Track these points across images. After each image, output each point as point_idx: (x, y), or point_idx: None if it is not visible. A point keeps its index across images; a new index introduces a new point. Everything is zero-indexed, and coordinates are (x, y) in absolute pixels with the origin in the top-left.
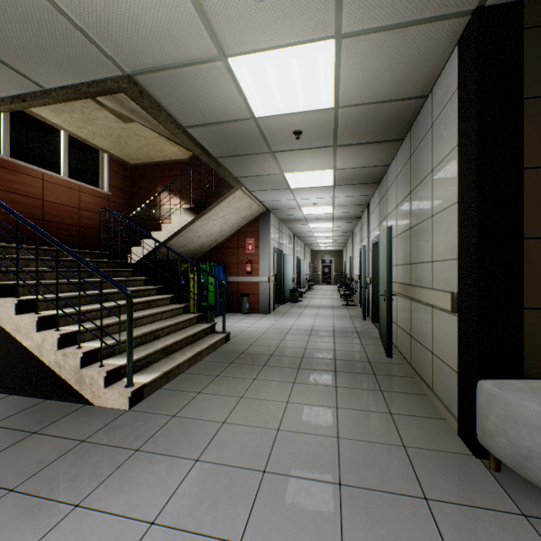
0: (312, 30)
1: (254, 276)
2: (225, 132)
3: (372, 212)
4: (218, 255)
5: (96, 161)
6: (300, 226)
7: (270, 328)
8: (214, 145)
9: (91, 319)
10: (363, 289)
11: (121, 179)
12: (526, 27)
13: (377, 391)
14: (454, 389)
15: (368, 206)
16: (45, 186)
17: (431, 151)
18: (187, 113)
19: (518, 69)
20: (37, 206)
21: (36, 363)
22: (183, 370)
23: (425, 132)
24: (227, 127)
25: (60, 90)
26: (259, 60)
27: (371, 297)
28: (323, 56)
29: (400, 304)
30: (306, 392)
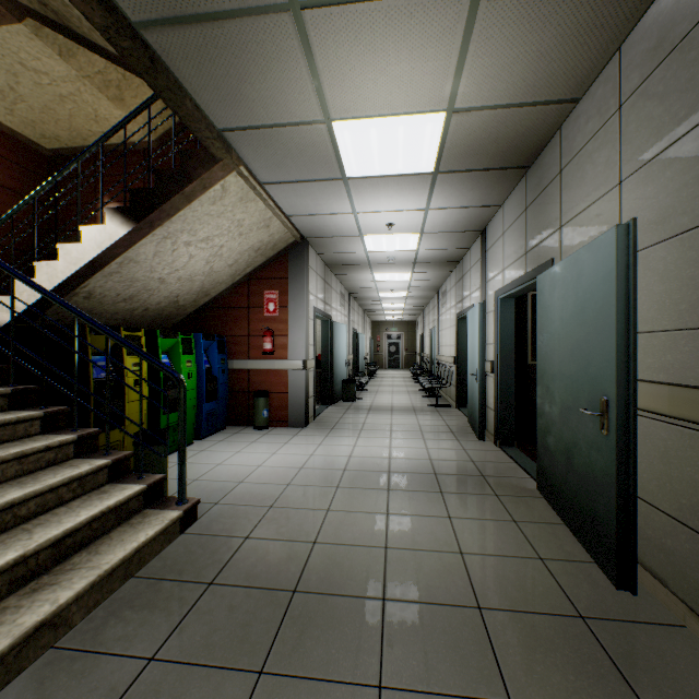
0: None
1: (279, 360)
2: None
3: (496, 240)
4: (212, 321)
5: None
6: (359, 277)
7: (304, 468)
8: None
9: None
10: (479, 383)
11: (23, 176)
12: None
13: None
14: None
15: (485, 233)
16: None
17: None
18: None
19: None
20: None
21: None
22: None
23: None
24: None
25: None
26: None
27: (495, 399)
28: None
29: (647, 440)
30: None
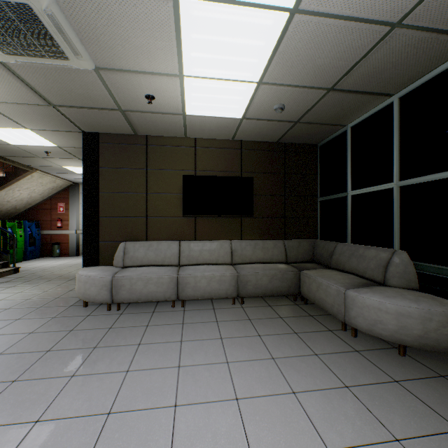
0: (13, 126)
1: (65, 230)
2: None
3: None
4: (34, 214)
5: None
6: None
7: (63, 264)
8: None
9: None
10: None
11: None
12: (101, 142)
13: None
14: None
15: None
16: None
17: None
18: None
19: (97, 157)
20: None
21: None
22: None
23: None
24: None
25: None
26: None
27: None
28: (28, 132)
29: None
30: (37, 288)
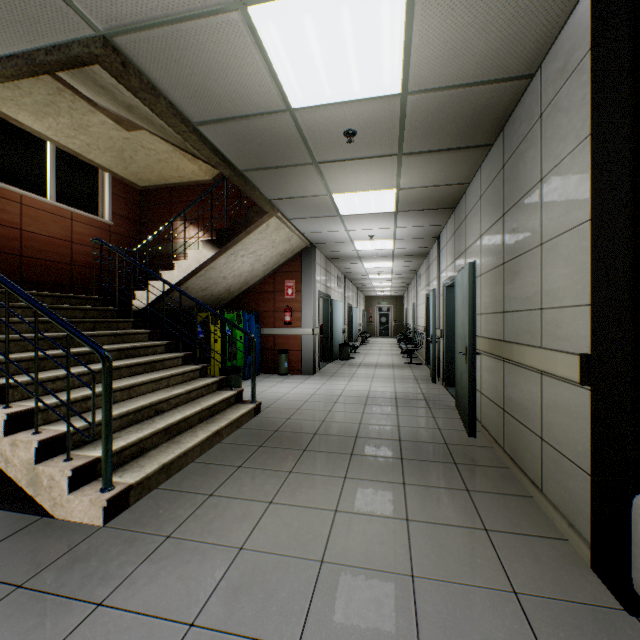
0: None
1: (295, 328)
2: (251, 132)
3: (443, 247)
4: (249, 301)
5: (95, 182)
6: (352, 265)
7: (315, 394)
8: (237, 152)
9: (65, 388)
10: (433, 344)
11: (127, 206)
12: None
13: (462, 491)
14: (583, 498)
15: (439, 240)
16: (24, 212)
17: (539, 153)
18: (195, 102)
19: None
20: (13, 238)
21: None
22: (192, 458)
23: (529, 127)
24: (254, 124)
25: (7, 61)
26: (293, 10)
27: (442, 355)
28: (388, 3)
29: (486, 366)
30: (362, 493)
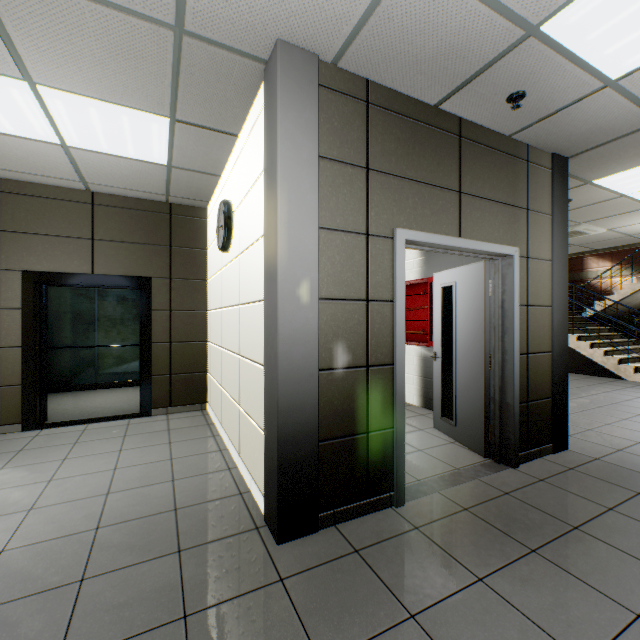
0: None
1: None
2: None
3: None
4: None
5: None
6: None
7: None
8: None
9: (601, 347)
10: None
11: None
12: None
13: None
14: None
15: None
16: None
17: None
18: None
19: None
20: None
21: (584, 362)
22: None
23: None
24: None
25: (603, 249)
26: None
27: None
28: None
29: None
30: None
